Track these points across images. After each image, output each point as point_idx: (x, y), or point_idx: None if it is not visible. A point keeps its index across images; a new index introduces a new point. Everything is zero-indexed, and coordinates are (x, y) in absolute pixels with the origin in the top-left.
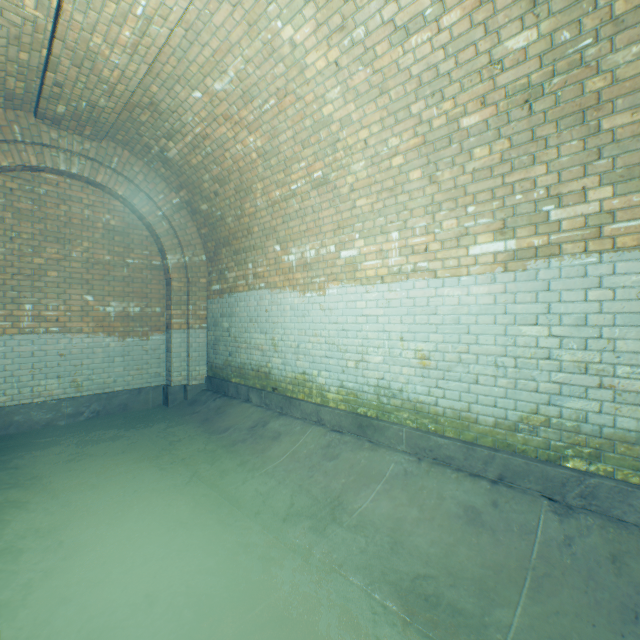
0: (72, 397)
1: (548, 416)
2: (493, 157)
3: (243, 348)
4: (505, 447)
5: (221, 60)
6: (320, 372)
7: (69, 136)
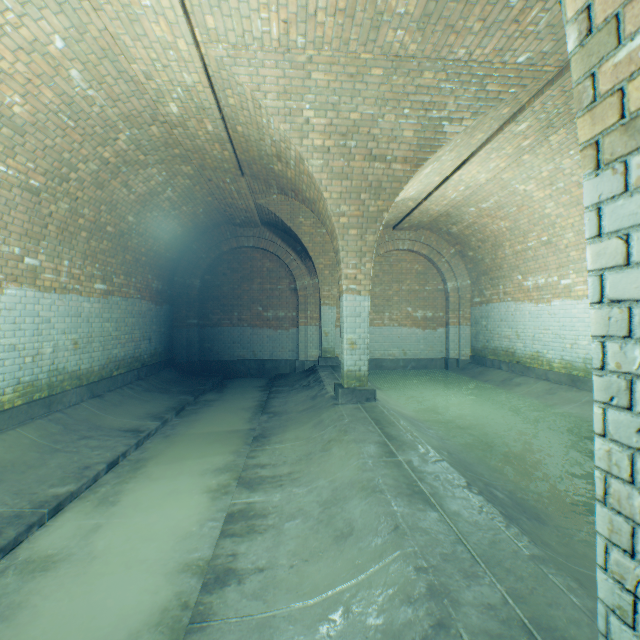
0: (402, 358)
1: None
2: None
3: (495, 337)
4: None
5: (486, 198)
6: (547, 351)
7: (404, 233)
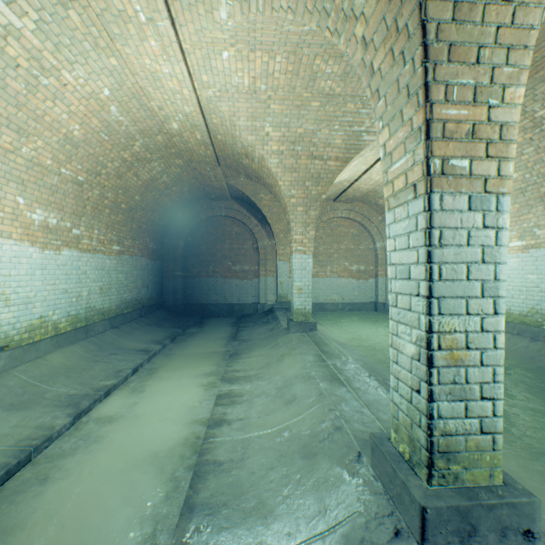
0: (341, 302)
1: (536, 309)
2: (514, 210)
3: None
4: (522, 323)
5: None
6: None
7: (342, 204)
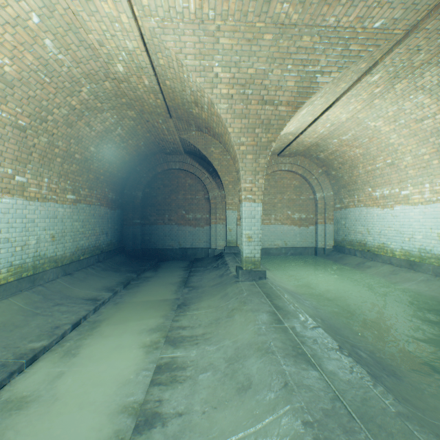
0: (284, 247)
1: None
2: None
3: (351, 233)
4: None
5: (345, 132)
6: (391, 243)
7: (285, 158)
